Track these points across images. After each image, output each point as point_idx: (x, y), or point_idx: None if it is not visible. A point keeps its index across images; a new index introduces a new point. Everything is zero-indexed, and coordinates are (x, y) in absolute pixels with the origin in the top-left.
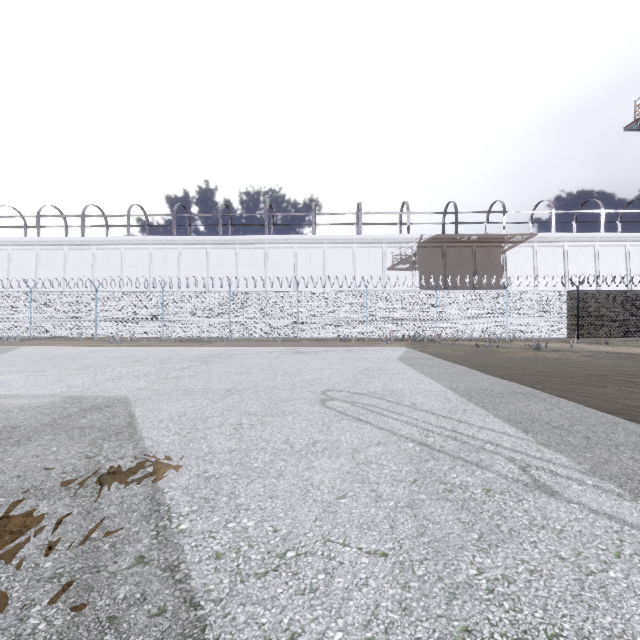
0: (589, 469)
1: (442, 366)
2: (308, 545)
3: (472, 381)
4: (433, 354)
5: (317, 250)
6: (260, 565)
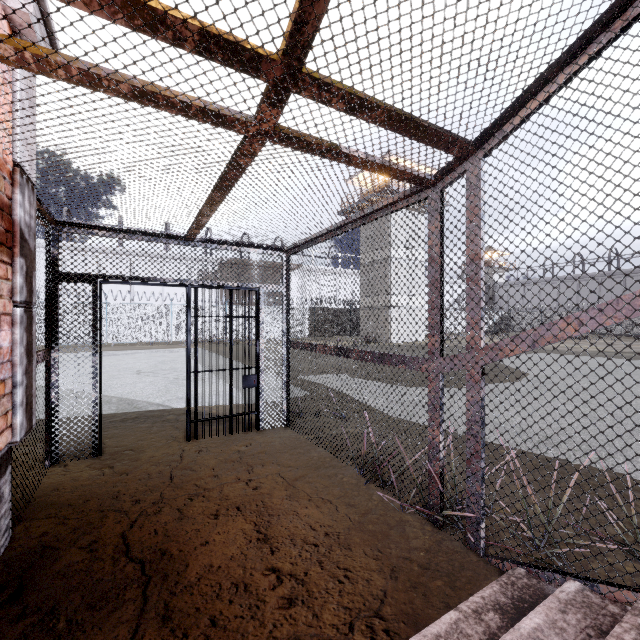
0: (220, 377)
1: (210, 357)
2: (138, 391)
3: (217, 362)
4: (214, 351)
5: (124, 261)
6: (127, 393)
